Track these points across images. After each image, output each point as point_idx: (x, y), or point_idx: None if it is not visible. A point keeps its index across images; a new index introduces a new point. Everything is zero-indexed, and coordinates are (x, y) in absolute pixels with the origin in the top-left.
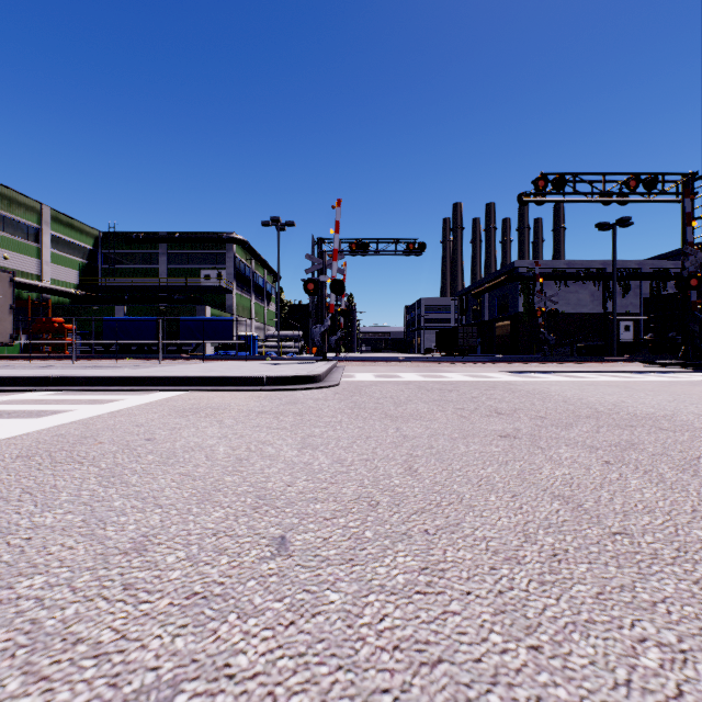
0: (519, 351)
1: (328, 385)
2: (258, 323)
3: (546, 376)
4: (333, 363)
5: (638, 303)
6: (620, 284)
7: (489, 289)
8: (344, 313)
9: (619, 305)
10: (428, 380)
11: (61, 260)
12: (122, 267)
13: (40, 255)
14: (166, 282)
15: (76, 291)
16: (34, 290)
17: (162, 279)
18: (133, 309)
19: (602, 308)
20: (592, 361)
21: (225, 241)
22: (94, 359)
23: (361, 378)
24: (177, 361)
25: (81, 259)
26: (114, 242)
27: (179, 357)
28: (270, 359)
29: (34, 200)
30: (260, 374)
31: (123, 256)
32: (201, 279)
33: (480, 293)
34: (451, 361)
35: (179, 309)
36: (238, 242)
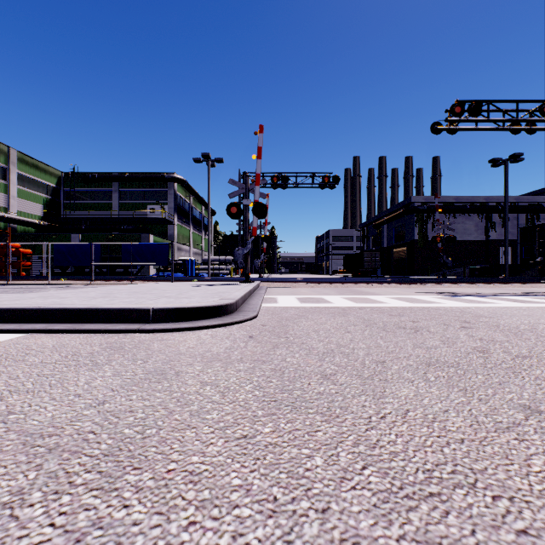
0: (415, 272)
1: (241, 319)
2: (196, 249)
3: (490, 301)
4: (255, 285)
5: (516, 232)
6: (500, 216)
7: (388, 220)
8: (267, 239)
9: (499, 234)
10: (363, 306)
11: (27, 195)
12: (81, 202)
13: (7, 190)
14: (116, 214)
15: (39, 221)
16: (0, 220)
17: (115, 212)
18: (86, 237)
19: (485, 236)
20: (501, 282)
21: (167, 180)
22: (31, 280)
23: (284, 304)
24: (108, 282)
25: (45, 195)
26: (74, 181)
27: (111, 278)
28: (196, 280)
29: (1, 143)
30: (147, 304)
31: (82, 192)
32: (147, 212)
33: (380, 224)
34: (367, 282)
35: (126, 237)
36: (178, 181)
